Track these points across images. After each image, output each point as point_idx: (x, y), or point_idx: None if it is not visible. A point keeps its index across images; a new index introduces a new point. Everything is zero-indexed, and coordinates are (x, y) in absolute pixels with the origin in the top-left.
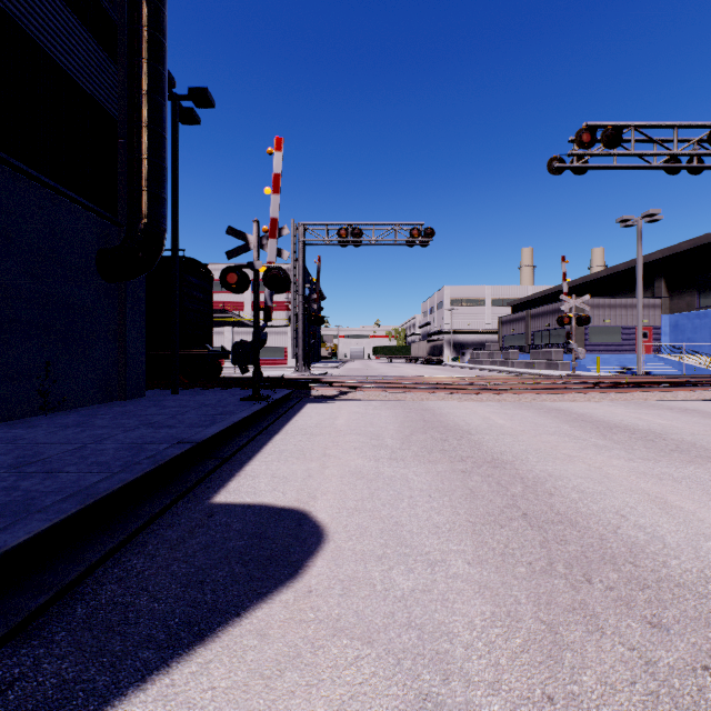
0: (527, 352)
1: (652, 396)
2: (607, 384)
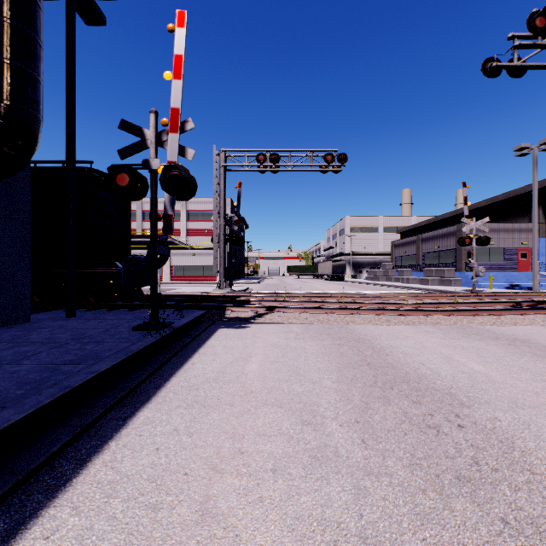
0: (419, 270)
1: None
2: (529, 303)
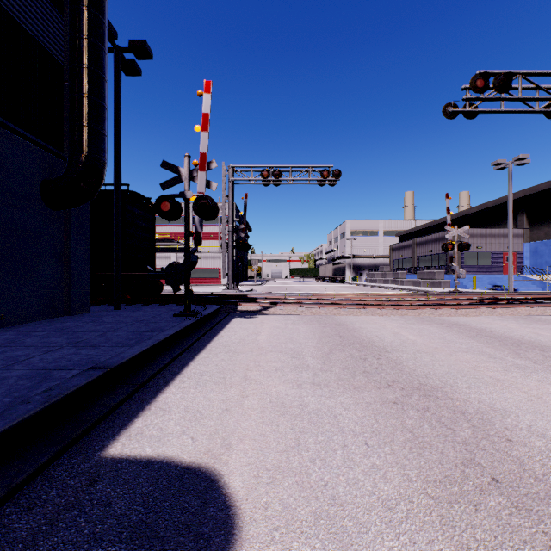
0: (413, 273)
1: (534, 311)
2: (490, 300)
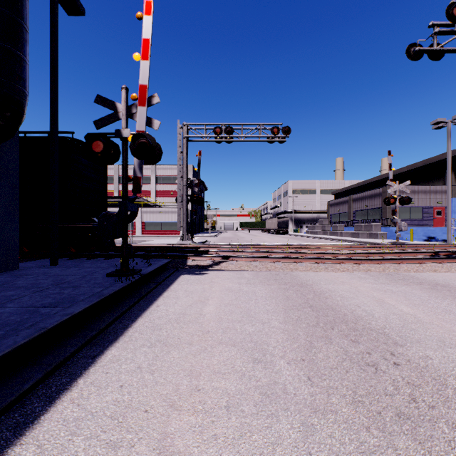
0: (350, 226)
1: None
2: (445, 253)
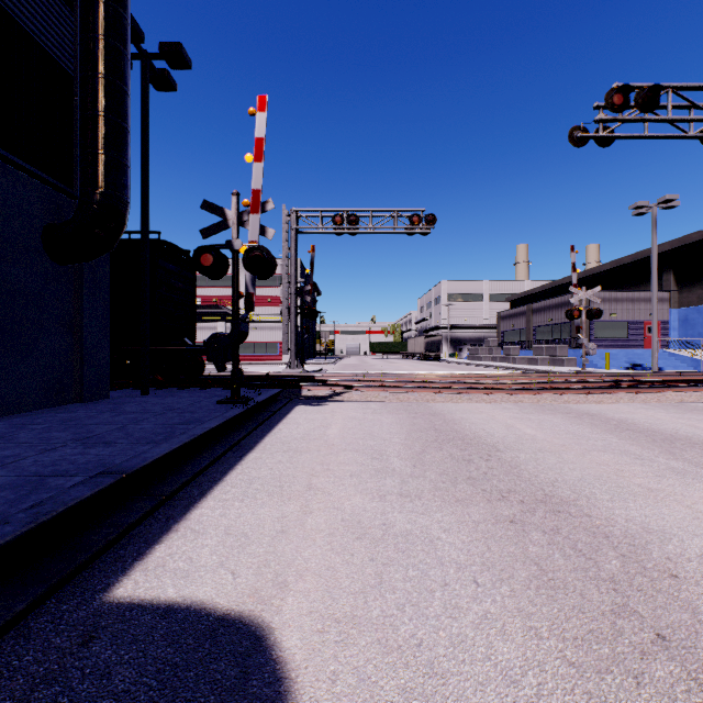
0: (528, 348)
1: (688, 396)
2: (629, 383)
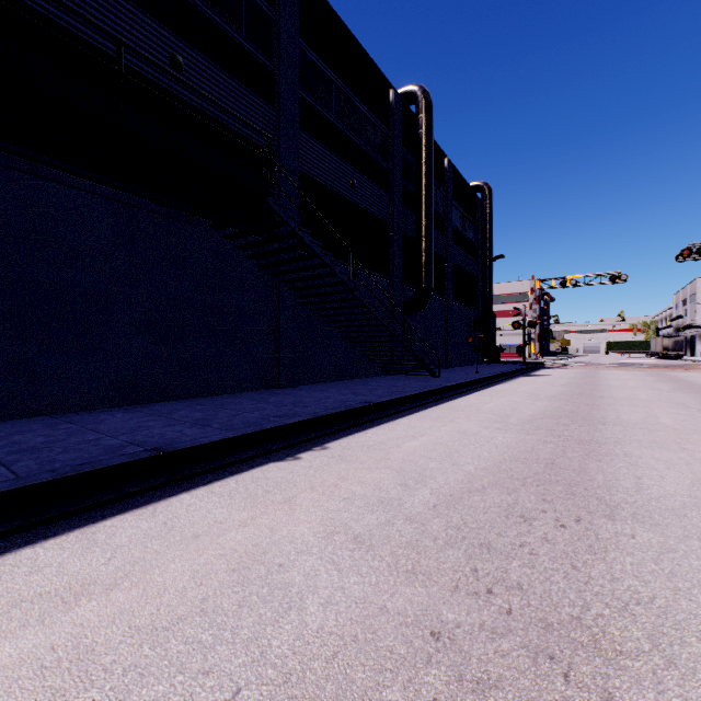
0: None
1: None
2: None
